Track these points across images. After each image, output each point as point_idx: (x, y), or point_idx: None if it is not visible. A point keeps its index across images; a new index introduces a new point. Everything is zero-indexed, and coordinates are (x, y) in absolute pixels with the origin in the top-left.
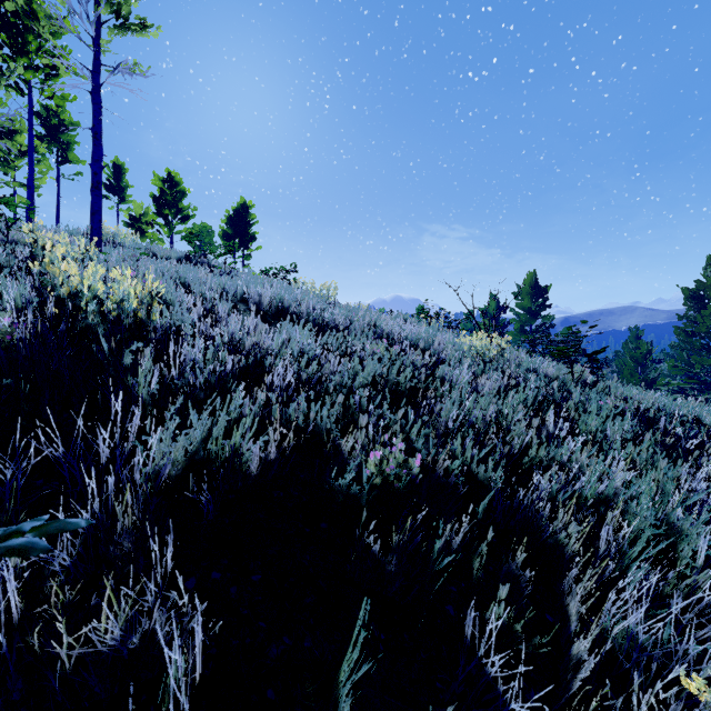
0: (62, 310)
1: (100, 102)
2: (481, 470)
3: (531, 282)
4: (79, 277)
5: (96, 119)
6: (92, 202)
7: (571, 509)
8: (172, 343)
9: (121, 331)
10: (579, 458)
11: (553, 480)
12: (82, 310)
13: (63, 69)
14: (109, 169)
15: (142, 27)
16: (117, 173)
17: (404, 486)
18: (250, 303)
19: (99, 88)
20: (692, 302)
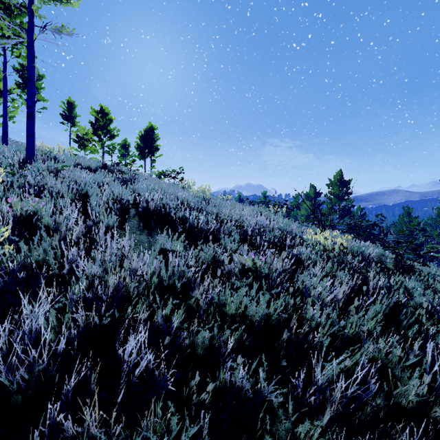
0: None
1: (33, 53)
2: None
3: (338, 177)
4: None
5: (30, 66)
6: (27, 128)
7: None
8: None
9: None
10: None
11: None
12: None
13: (6, 29)
14: (64, 105)
15: None
16: (69, 108)
17: None
18: (140, 209)
19: (32, 42)
20: None
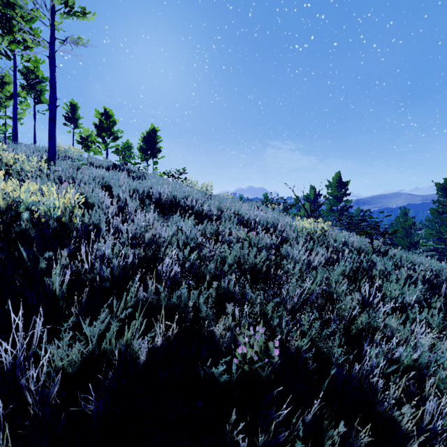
0: (2, 218)
1: (55, 63)
2: (323, 345)
3: (337, 179)
4: (19, 190)
5: (52, 74)
6: (49, 130)
7: (400, 387)
8: (84, 245)
9: (49, 233)
10: (392, 325)
11: (384, 361)
12: (17, 219)
13: (30, 41)
14: (67, 107)
15: (83, 13)
16: (72, 110)
17: (266, 374)
18: (153, 199)
19: (54, 54)
20: (442, 192)
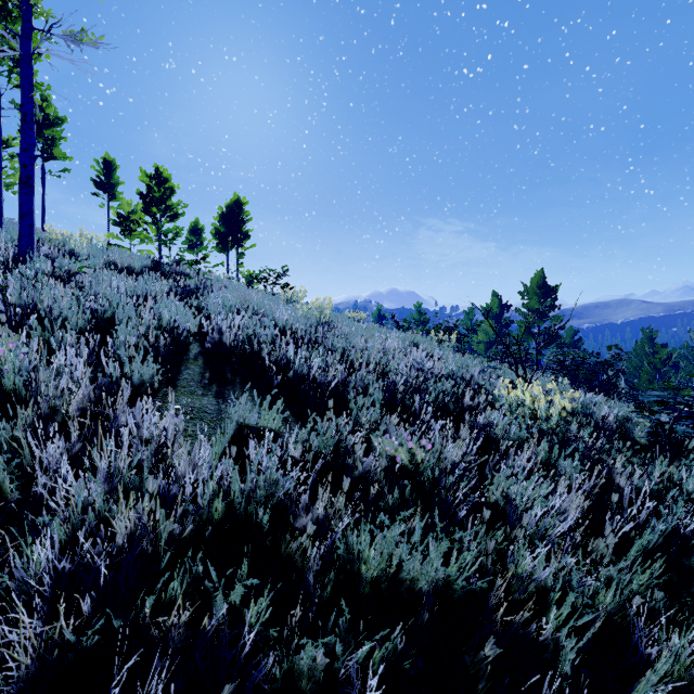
0: None
1: (31, 76)
2: None
3: (539, 281)
4: None
5: (25, 96)
6: (20, 202)
7: None
8: None
9: None
10: None
11: None
12: None
13: None
14: (99, 165)
15: None
16: (107, 170)
17: None
18: (207, 344)
19: (29, 57)
20: None
